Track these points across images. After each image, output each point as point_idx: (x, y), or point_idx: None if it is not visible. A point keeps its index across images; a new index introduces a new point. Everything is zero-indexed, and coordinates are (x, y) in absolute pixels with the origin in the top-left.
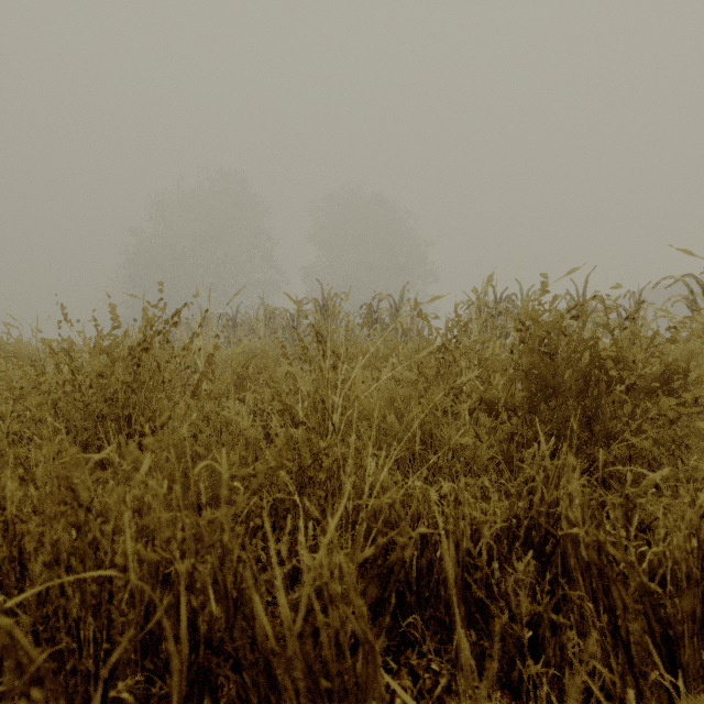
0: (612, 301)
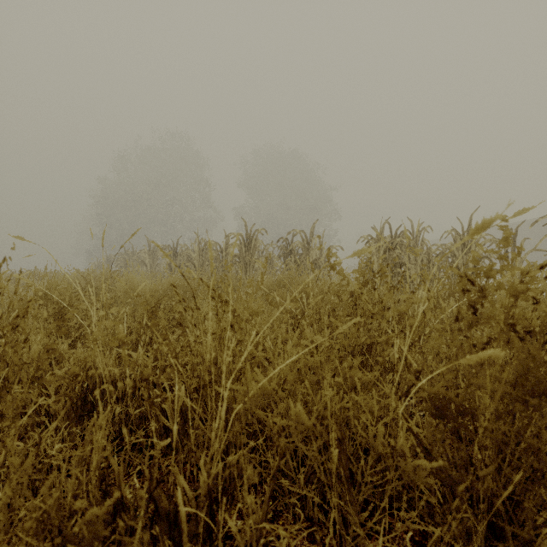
0: (492, 237)
